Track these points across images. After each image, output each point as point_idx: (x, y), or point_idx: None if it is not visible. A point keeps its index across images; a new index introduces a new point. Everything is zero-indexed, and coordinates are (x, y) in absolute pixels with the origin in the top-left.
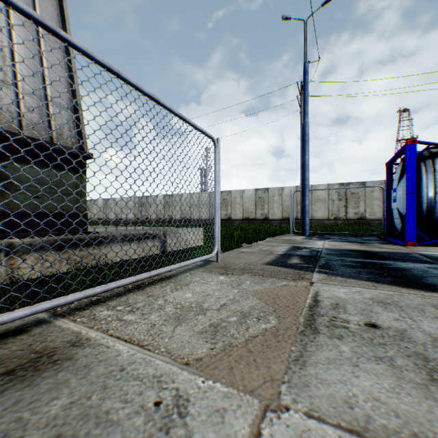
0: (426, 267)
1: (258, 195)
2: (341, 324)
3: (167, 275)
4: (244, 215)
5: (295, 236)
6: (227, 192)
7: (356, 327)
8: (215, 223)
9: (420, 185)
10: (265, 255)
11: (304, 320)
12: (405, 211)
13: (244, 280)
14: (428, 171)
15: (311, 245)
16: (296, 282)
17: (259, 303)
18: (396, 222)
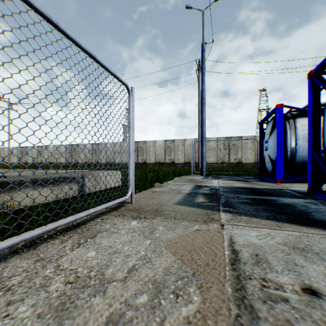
0: (304, 202)
1: (167, 145)
2: (276, 292)
3: (75, 223)
4: (156, 160)
5: (195, 176)
6: (143, 142)
7: (296, 297)
8: (129, 167)
9: (286, 138)
10: (174, 194)
11: (233, 290)
12: (275, 157)
13: (157, 226)
14: (291, 127)
15: (209, 183)
16: (208, 225)
17: (175, 261)
18: (267, 165)
